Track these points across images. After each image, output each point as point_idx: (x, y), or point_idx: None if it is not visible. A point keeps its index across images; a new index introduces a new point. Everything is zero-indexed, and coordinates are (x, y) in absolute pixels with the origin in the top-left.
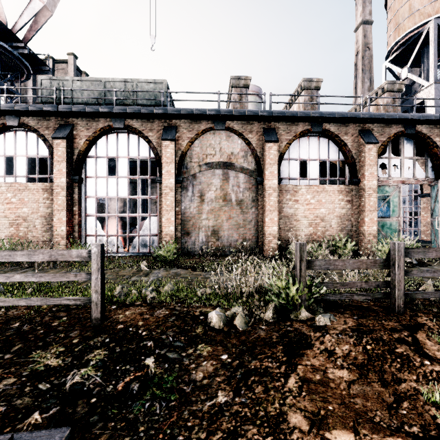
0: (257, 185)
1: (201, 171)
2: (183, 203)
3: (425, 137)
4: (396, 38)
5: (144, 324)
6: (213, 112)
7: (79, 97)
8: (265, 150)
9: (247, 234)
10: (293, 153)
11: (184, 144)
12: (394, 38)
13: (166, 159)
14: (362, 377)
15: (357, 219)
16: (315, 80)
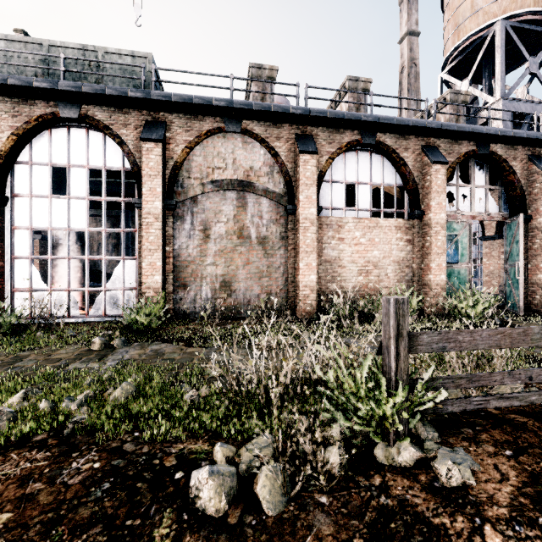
0: (287, 216)
1: (204, 192)
2: (178, 239)
3: (500, 160)
4: (455, 43)
5: (11, 521)
6: (223, 103)
7: None
8: (299, 164)
9: (274, 286)
10: (337, 173)
11: (178, 151)
12: (453, 43)
13: (149, 171)
14: None
15: (420, 265)
16: (362, 80)
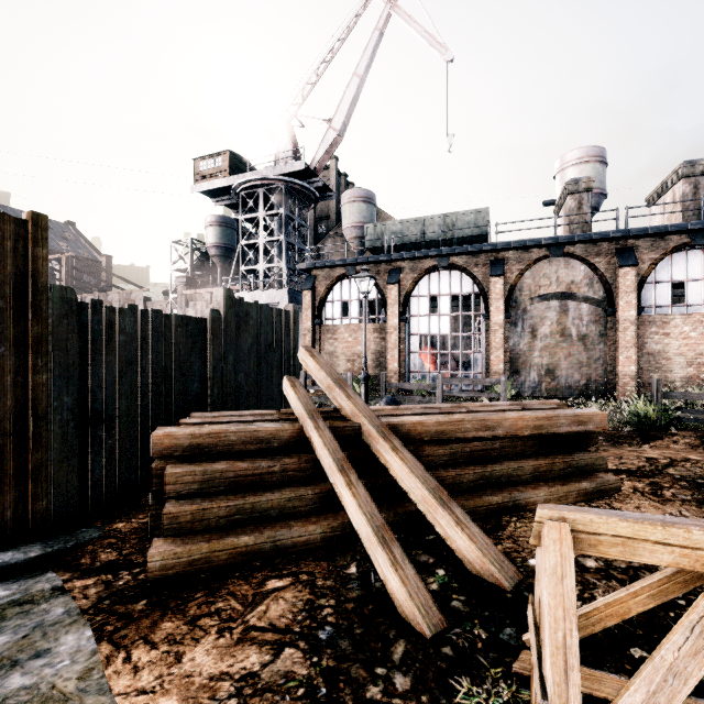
0: (606, 316)
1: (532, 304)
2: (511, 339)
3: None
4: None
5: None
6: (550, 241)
7: (407, 243)
8: (619, 276)
9: (593, 374)
10: (662, 274)
11: (513, 277)
12: None
13: (495, 296)
14: (693, 448)
15: None
16: (701, 163)
